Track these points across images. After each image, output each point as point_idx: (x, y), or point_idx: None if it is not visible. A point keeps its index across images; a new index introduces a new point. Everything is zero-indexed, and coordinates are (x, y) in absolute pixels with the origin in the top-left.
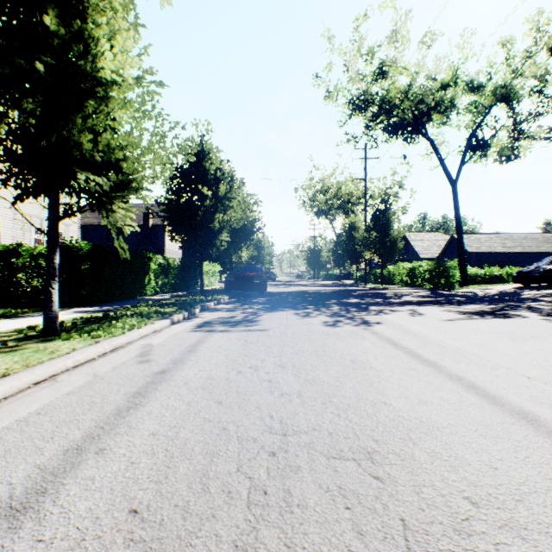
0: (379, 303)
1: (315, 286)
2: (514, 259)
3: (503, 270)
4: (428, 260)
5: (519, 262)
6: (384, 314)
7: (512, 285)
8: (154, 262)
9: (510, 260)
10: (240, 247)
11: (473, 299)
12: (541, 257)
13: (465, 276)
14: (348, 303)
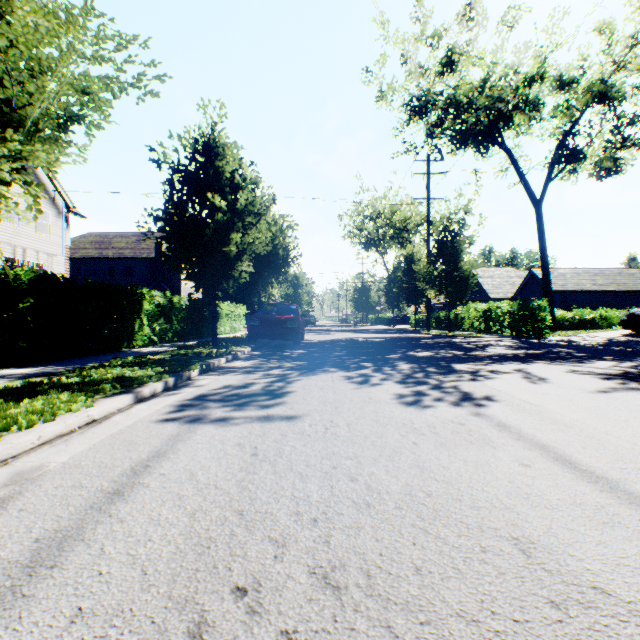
0: (463, 357)
1: (365, 333)
2: (607, 299)
3: (596, 312)
4: (499, 300)
5: (613, 303)
6: (485, 379)
7: (620, 332)
8: (149, 301)
9: (602, 300)
10: (269, 282)
11: (588, 352)
12: (639, 297)
13: (552, 320)
14: (419, 357)
